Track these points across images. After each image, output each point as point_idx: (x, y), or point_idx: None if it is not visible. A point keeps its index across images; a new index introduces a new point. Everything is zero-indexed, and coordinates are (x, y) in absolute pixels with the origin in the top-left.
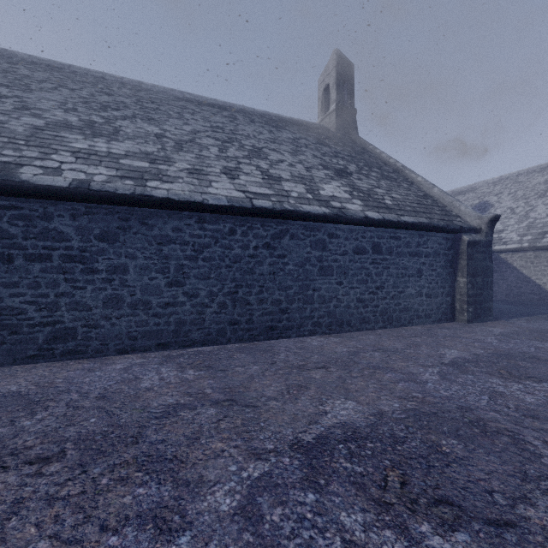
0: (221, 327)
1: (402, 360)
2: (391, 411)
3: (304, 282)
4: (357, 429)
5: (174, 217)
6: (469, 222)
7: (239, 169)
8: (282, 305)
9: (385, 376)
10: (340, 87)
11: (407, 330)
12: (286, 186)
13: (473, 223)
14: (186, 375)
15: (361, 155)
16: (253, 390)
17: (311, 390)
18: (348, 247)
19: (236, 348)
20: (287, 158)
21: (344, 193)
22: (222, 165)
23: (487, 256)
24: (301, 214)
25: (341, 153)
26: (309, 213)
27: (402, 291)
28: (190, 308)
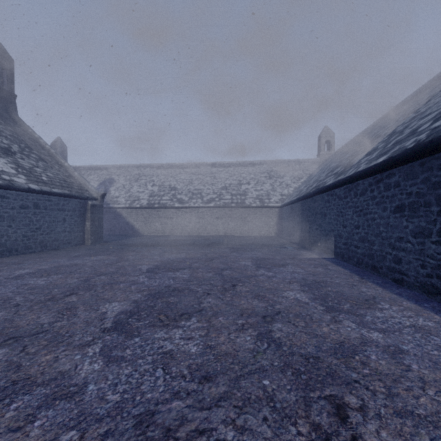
0: None
1: (52, 259)
2: (45, 268)
3: None
4: (31, 272)
5: None
6: (93, 194)
7: None
8: None
9: (43, 263)
10: None
11: (56, 250)
12: None
13: (94, 195)
14: None
15: (22, 136)
16: None
17: (4, 271)
18: (16, 204)
19: None
20: None
21: (12, 169)
22: None
23: (101, 212)
24: None
25: (4, 132)
26: None
27: (54, 230)
28: None
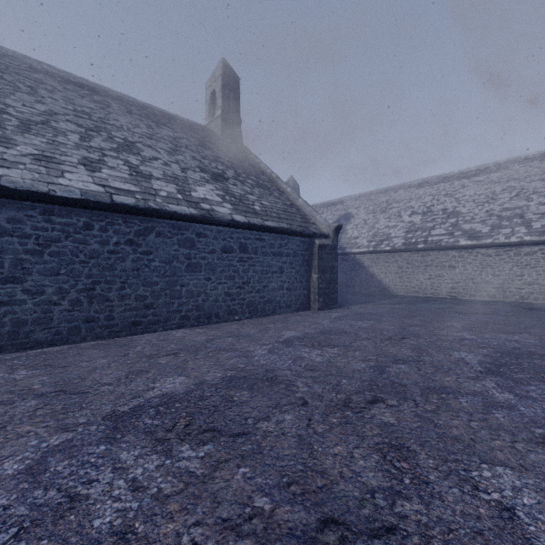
0: (74, 325)
1: (248, 342)
2: (212, 379)
3: (171, 278)
4: (174, 396)
5: (10, 206)
6: (322, 229)
7: (102, 162)
8: (147, 300)
9: (225, 355)
10: (226, 95)
11: (268, 318)
12: (156, 184)
13: (324, 230)
14: (15, 376)
15: (242, 162)
16: (89, 379)
17: (150, 373)
18: (217, 246)
19: (91, 346)
20: (162, 157)
21: (217, 196)
22: (81, 155)
23: (333, 257)
24: (167, 213)
25: (222, 158)
26: (176, 213)
27: (267, 286)
28: (33, 307)
